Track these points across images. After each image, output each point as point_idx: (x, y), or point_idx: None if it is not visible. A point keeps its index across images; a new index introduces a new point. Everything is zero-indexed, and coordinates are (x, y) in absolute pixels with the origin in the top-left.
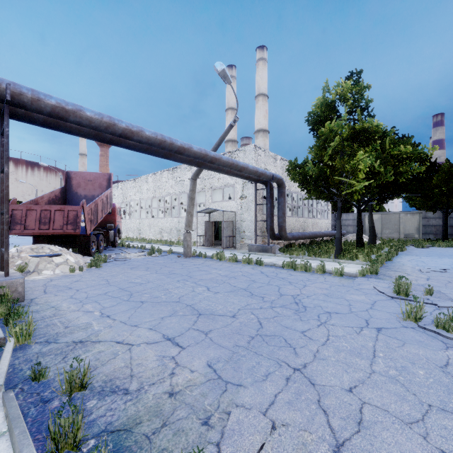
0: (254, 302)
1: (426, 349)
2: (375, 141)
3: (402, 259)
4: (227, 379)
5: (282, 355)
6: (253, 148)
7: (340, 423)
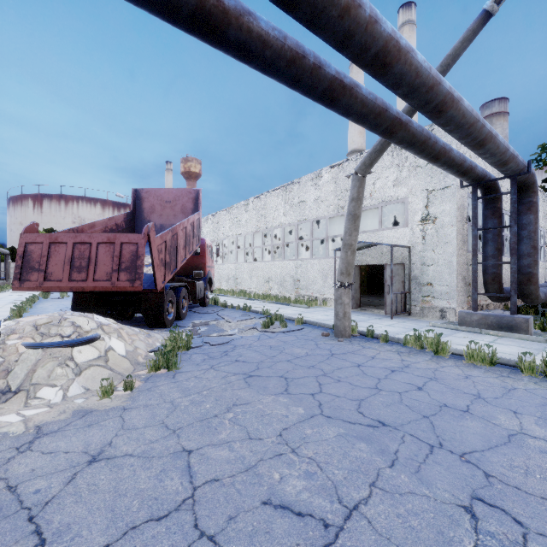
0: None
1: None
2: None
3: None
4: None
5: None
6: None
7: None
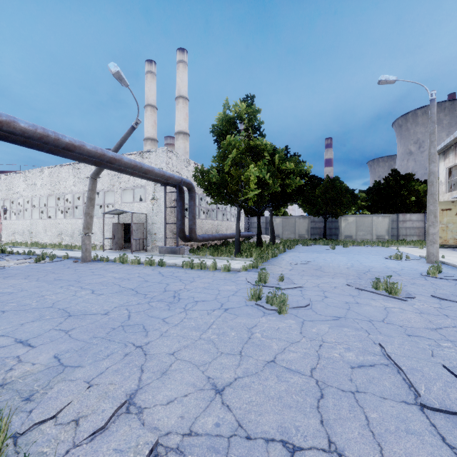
0: (134, 299)
1: (249, 318)
2: (264, 157)
3: (286, 255)
4: (68, 364)
5: (133, 338)
6: (165, 151)
7: (149, 375)
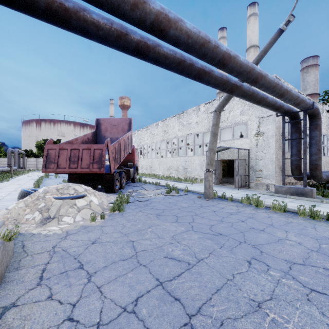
0: None
1: None
2: None
3: None
4: None
5: None
6: None
7: None
